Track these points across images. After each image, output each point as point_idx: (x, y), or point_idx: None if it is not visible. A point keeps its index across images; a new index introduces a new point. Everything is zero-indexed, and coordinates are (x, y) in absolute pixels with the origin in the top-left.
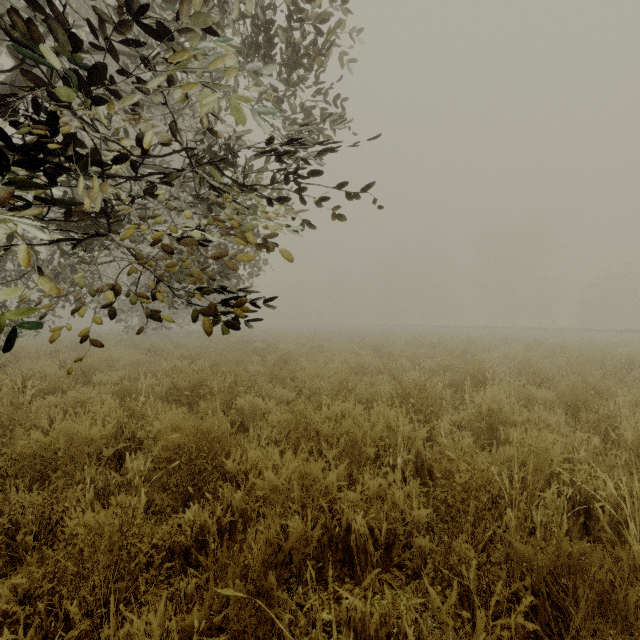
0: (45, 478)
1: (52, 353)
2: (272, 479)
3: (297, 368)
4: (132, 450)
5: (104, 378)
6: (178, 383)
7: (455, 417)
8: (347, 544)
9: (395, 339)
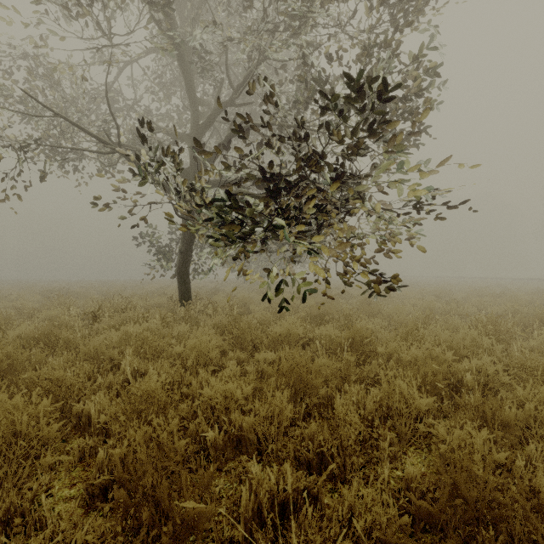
0: (281, 349)
1: (212, 293)
2: (415, 352)
3: (380, 307)
4: (304, 344)
5: (257, 308)
6: (308, 312)
7: (525, 344)
8: (458, 390)
9: (453, 289)
